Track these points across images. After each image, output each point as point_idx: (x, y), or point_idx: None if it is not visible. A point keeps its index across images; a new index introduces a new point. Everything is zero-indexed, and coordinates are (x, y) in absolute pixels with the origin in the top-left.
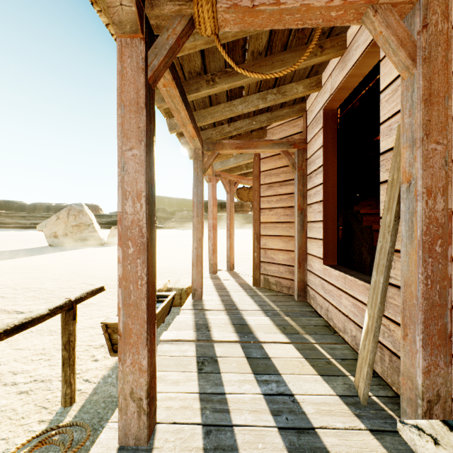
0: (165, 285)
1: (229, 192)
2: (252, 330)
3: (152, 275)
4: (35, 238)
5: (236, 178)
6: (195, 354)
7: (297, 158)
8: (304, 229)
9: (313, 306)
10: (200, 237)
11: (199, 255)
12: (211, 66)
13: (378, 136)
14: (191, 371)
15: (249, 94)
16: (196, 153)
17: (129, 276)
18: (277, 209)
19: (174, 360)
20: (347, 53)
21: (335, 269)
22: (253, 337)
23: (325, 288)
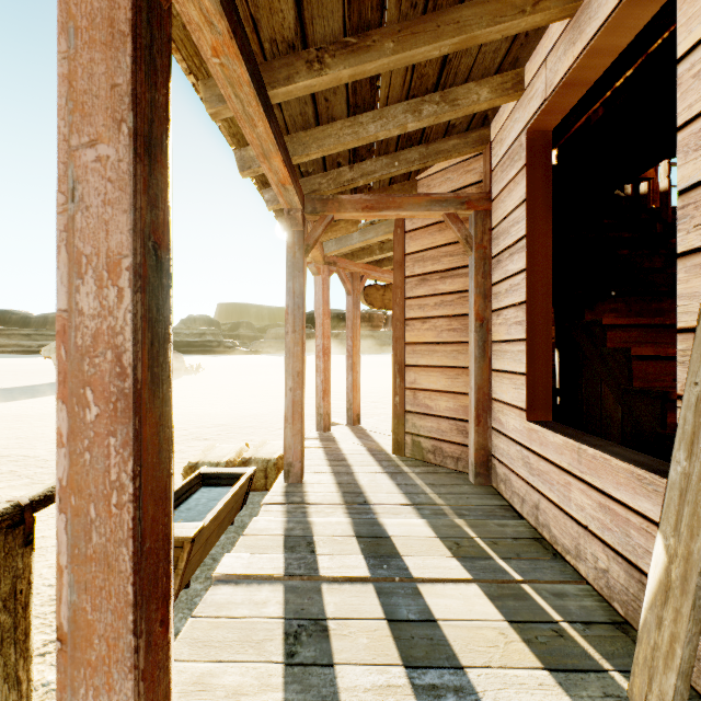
0: (239, 453)
1: (351, 293)
2: (396, 551)
3: (157, 473)
4: (42, 369)
5: (363, 269)
6: (281, 611)
7: (474, 227)
8: (485, 355)
9: (504, 495)
10: (299, 369)
11: (298, 401)
12: (317, 28)
13: (652, 167)
14: (270, 662)
15: (389, 103)
16: (291, 217)
17: (86, 481)
18: (435, 319)
19: (237, 629)
20: (586, 7)
21: (555, 431)
22: (398, 569)
23: (531, 465)
